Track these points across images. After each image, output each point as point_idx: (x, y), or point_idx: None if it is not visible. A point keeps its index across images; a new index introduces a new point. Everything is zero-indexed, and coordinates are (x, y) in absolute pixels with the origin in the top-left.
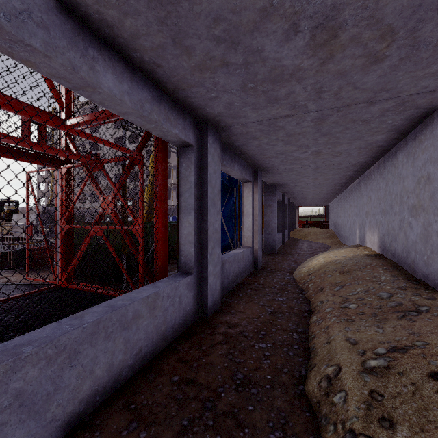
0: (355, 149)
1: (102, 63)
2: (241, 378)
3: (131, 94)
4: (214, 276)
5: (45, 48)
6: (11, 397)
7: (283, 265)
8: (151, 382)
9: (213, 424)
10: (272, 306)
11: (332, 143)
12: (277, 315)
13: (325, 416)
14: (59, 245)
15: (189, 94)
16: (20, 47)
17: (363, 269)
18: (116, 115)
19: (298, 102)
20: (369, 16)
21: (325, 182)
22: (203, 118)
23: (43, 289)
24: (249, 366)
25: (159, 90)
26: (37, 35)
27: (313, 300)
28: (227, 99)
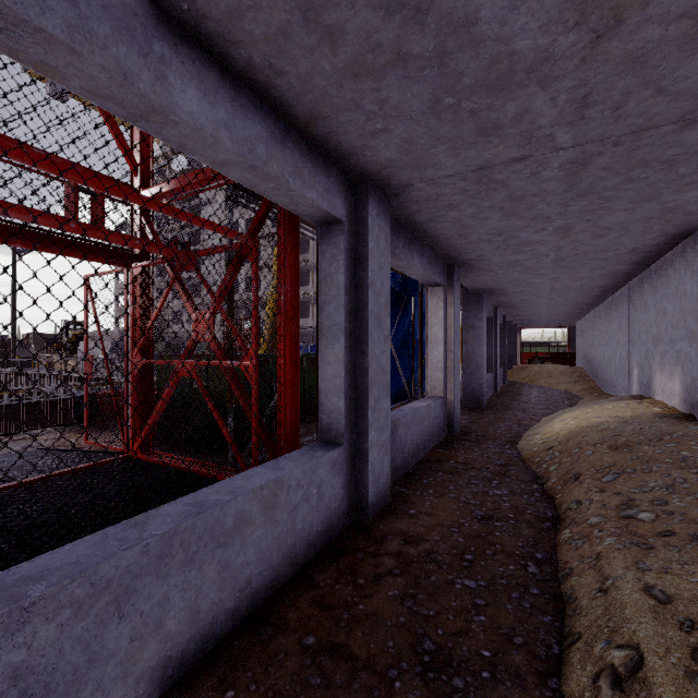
0: (639, 221)
1: (179, 69)
2: (432, 650)
3: (232, 126)
4: (379, 448)
5: (70, 37)
6: (4, 680)
7: (498, 430)
8: (266, 646)
9: None
10: (482, 505)
11: (596, 210)
12: (494, 523)
13: None
14: (129, 391)
15: (334, 126)
16: (25, 36)
17: (657, 442)
18: (217, 177)
19: (537, 130)
20: None
21: (573, 284)
22: (360, 172)
23: (105, 462)
24: (446, 626)
25: (283, 122)
26: (56, 12)
27: (561, 498)
28: (403, 133)
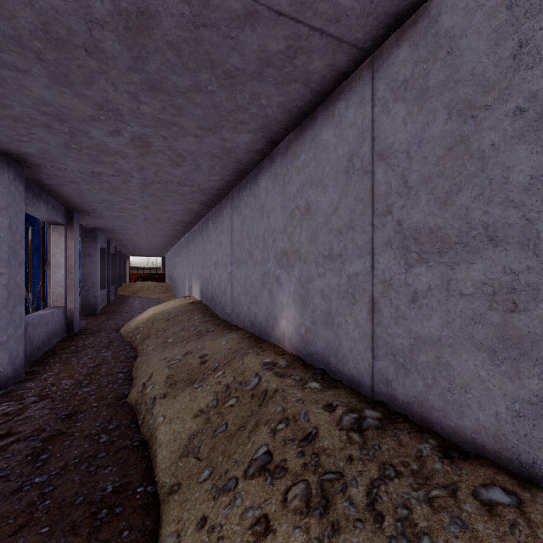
0: (179, 210)
1: None
2: (67, 414)
3: None
4: (16, 340)
5: None
6: None
7: (109, 325)
8: None
9: (43, 444)
10: (95, 361)
11: (159, 202)
12: (102, 366)
13: (140, 404)
14: None
15: None
16: None
17: (185, 314)
18: None
19: (123, 169)
20: (168, 146)
21: (158, 233)
22: (1, 150)
23: None
24: (74, 405)
25: None
26: None
27: (140, 347)
28: (43, 147)
